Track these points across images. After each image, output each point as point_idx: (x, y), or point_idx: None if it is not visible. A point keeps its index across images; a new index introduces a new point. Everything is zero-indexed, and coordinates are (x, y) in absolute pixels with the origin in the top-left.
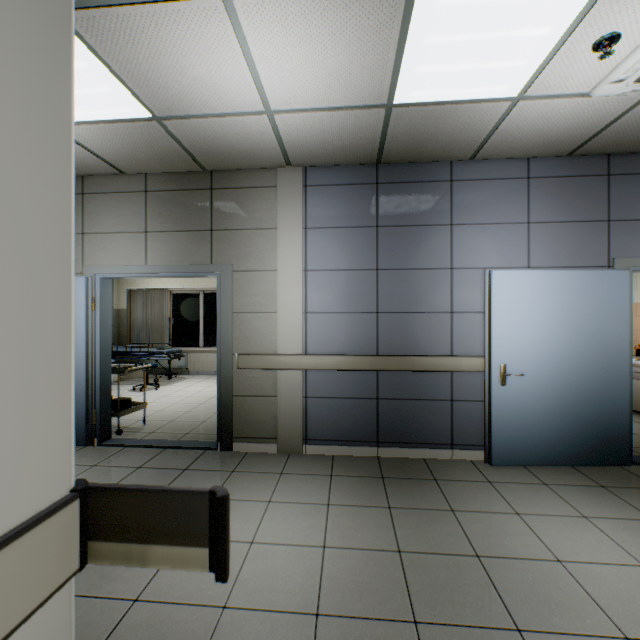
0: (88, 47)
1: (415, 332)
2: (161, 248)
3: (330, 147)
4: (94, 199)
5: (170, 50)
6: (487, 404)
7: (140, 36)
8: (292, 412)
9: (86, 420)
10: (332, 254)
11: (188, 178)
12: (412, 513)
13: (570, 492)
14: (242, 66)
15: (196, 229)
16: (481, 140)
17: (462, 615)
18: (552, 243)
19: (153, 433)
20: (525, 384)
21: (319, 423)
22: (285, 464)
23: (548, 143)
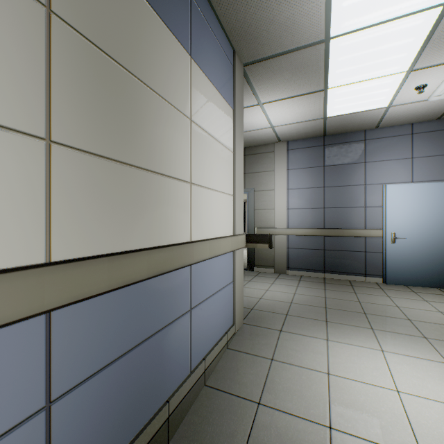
0: None
1: (344, 217)
2: None
3: (299, 133)
4: None
5: None
6: (384, 253)
7: None
8: (281, 254)
9: None
10: (301, 181)
11: None
12: (335, 291)
13: (426, 295)
14: (263, 117)
15: None
16: (377, 121)
17: (344, 309)
18: (427, 168)
19: None
20: (407, 243)
21: (294, 260)
22: (278, 276)
23: (419, 117)
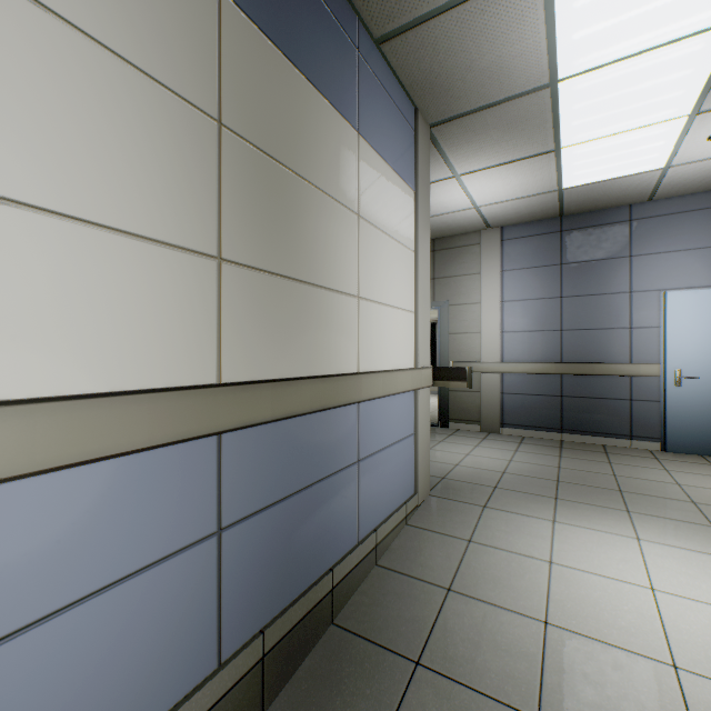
0: None
1: (595, 345)
2: None
3: (519, 214)
4: None
5: None
6: (663, 402)
7: None
8: (491, 403)
9: None
10: (523, 288)
11: None
12: (576, 460)
13: None
14: (462, 194)
15: None
16: (650, 190)
17: (587, 484)
18: None
19: None
20: (702, 386)
21: (512, 412)
22: (486, 436)
23: None
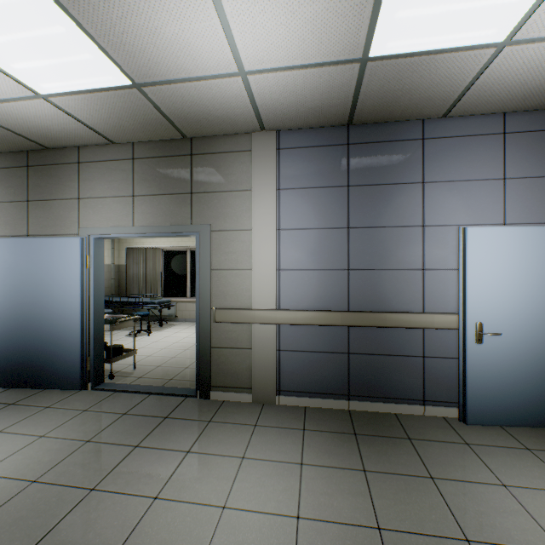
0: (63, 9)
1: (386, 289)
2: (146, 210)
3: (302, 109)
4: (88, 167)
5: (141, 7)
6: (461, 362)
7: None
8: (266, 364)
9: (81, 366)
10: (304, 213)
11: (170, 145)
12: (389, 479)
13: None
14: (214, 21)
15: (177, 192)
16: (457, 95)
17: None
18: (530, 199)
19: (141, 378)
20: (502, 343)
21: (291, 375)
22: (259, 415)
23: (529, 95)
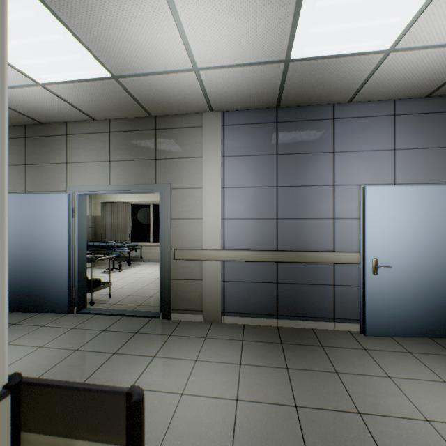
0: (61, 23)
1: (306, 233)
2: (120, 172)
3: (241, 95)
4: (74, 138)
5: (121, 22)
6: (362, 289)
7: (98, 12)
8: (213, 292)
9: (68, 295)
10: (243, 175)
11: (139, 122)
12: (305, 373)
13: (431, 360)
14: (175, 33)
15: (145, 158)
16: (358, 86)
17: None
18: (413, 165)
19: (115, 304)
20: (392, 274)
21: (233, 300)
22: (208, 330)
23: (411, 87)
